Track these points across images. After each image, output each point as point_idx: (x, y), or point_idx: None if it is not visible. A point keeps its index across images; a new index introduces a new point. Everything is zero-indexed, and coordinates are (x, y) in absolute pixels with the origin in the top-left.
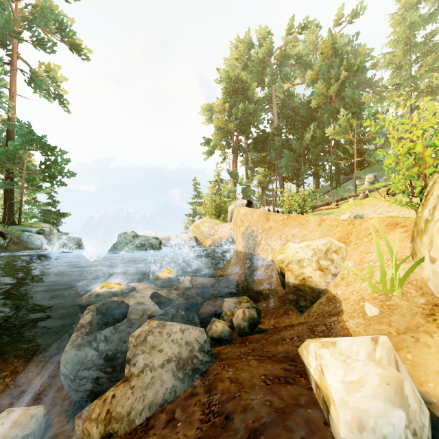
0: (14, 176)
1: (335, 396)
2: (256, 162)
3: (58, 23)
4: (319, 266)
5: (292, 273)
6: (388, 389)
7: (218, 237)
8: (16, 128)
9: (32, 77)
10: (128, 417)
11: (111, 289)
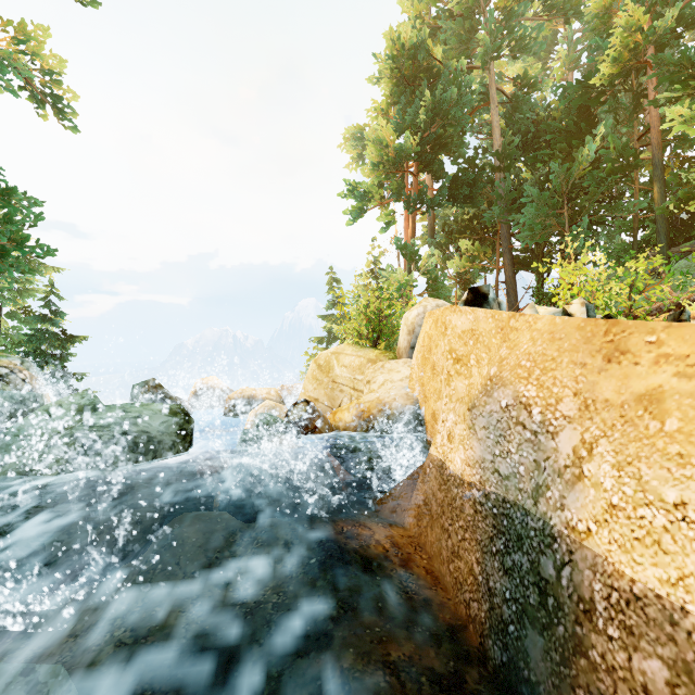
0: None
1: None
2: (452, 232)
3: None
4: None
5: None
6: None
7: (374, 402)
8: None
9: None
10: None
11: None
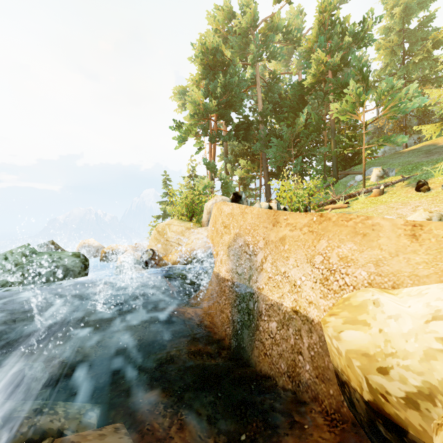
0: None
1: None
2: (237, 155)
3: None
4: None
5: None
6: None
7: (188, 249)
8: None
9: None
10: None
11: None
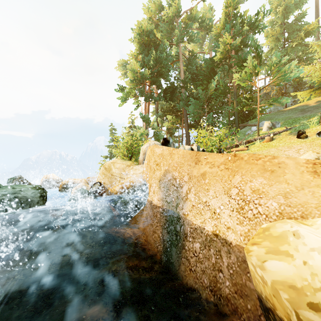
0: None
1: None
2: (165, 111)
3: None
4: None
5: None
6: None
7: (128, 182)
8: None
9: None
10: None
11: None
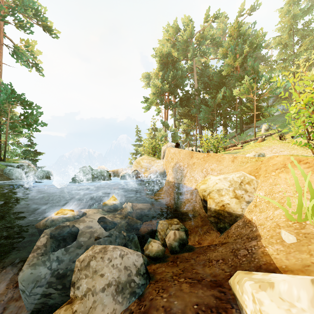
0: (0, 124)
1: None
2: (181, 115)
3: (34, 10)
4: (235, 195)
5: (213, 200)
6: None
7: (154, 170)
8: (1, 88)
9: (15, 51)
10: None
11: (64, 215)
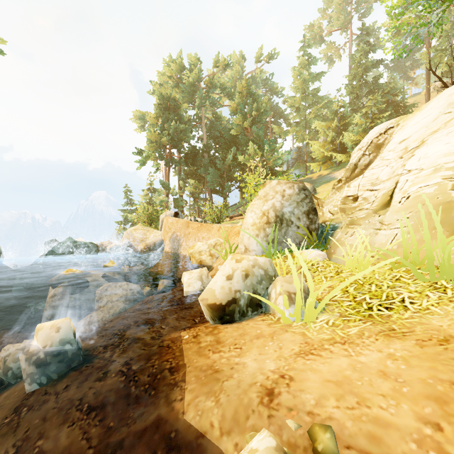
0: None
1: (184, 282)
2: (188, 174)
3: None
4: (210, 254)
5: (195, 258)
6: (199, 276)
7: (150, 242)
8: None
9: None
10: (102, 320)
11: (74, 272)
